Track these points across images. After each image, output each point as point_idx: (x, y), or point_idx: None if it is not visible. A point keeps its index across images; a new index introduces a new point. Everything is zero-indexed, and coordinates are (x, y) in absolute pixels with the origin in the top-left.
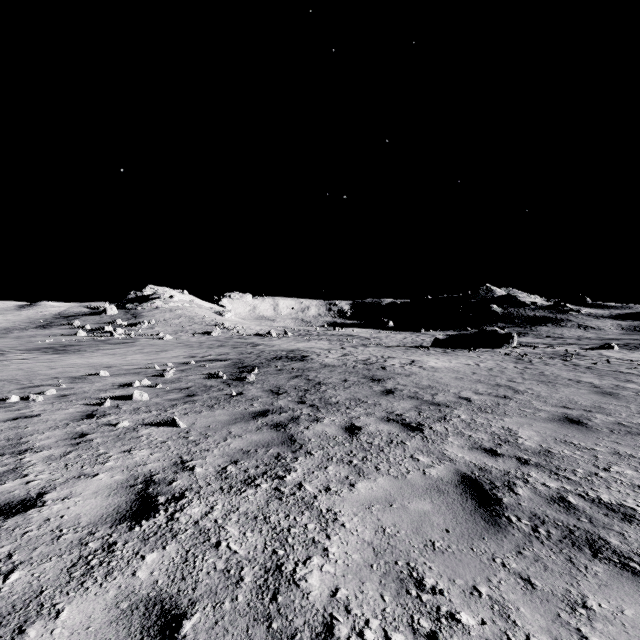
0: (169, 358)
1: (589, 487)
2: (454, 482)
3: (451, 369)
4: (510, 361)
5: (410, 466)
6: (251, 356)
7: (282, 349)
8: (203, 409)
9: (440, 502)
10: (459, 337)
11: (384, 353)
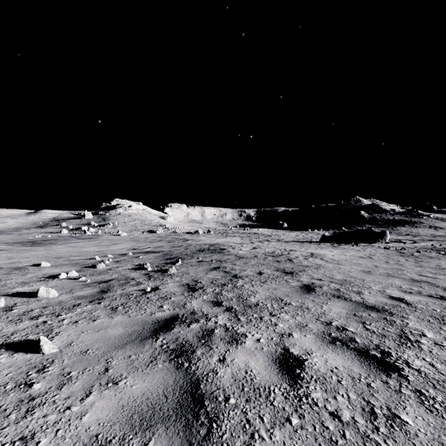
0: (114, 250)
1: None
2: None
3: (351, 262)
4: (395, 254)
5: None
6: (180, 249)
7: (205, 243)
8: (102, 313)
9: None
10: (341, 234)
11: (285, 247)
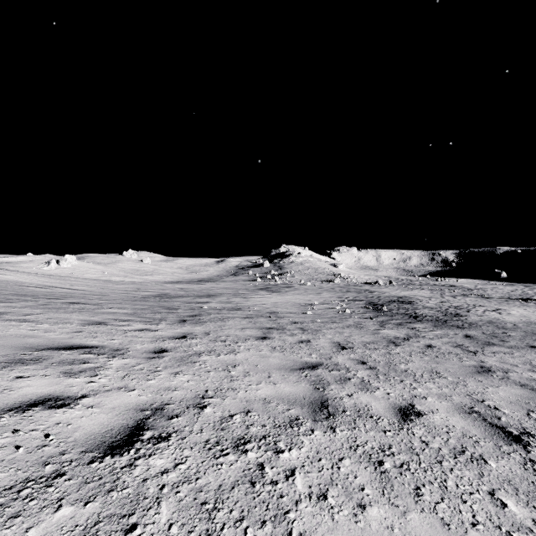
0: (329, 298)
1: (505, 339)
2: (462, 334)
3: (523, 315)
4: None
5: (451, 332)
6: (374, 299)
7: (392, 295)
8: (375, 317)
9: (454, 335)
10: None
11: (478, 303)
